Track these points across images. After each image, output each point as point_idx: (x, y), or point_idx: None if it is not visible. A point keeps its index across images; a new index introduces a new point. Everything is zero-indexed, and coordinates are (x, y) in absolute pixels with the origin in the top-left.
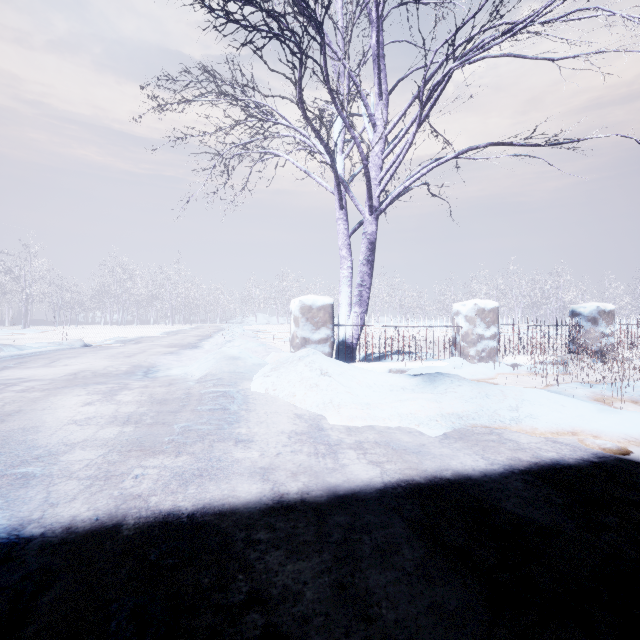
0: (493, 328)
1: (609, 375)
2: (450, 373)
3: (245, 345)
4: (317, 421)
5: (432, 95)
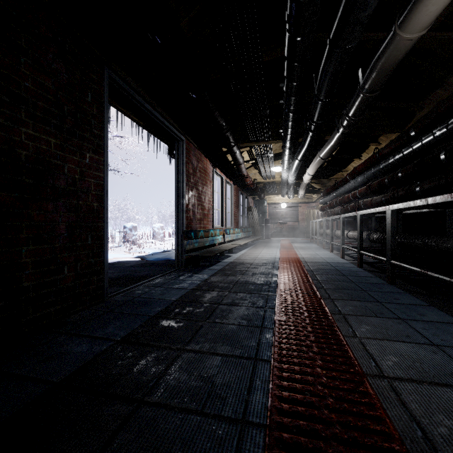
0: None
1: (133, 248)
2: None
3: None
4: None
5: None
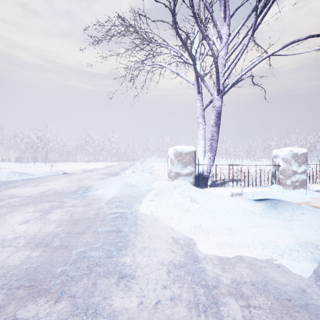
0: (303, 166)
1: None
2: (276, 197)
3: (142, 175)
4: (191, 247)
5: (263, 9)
